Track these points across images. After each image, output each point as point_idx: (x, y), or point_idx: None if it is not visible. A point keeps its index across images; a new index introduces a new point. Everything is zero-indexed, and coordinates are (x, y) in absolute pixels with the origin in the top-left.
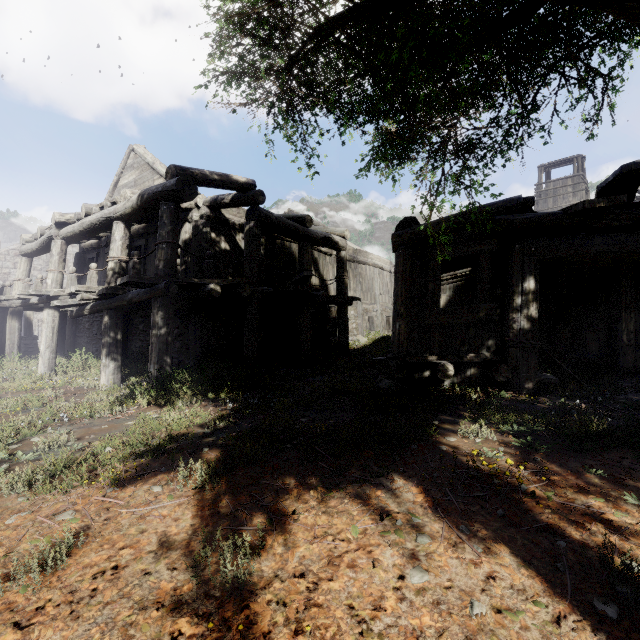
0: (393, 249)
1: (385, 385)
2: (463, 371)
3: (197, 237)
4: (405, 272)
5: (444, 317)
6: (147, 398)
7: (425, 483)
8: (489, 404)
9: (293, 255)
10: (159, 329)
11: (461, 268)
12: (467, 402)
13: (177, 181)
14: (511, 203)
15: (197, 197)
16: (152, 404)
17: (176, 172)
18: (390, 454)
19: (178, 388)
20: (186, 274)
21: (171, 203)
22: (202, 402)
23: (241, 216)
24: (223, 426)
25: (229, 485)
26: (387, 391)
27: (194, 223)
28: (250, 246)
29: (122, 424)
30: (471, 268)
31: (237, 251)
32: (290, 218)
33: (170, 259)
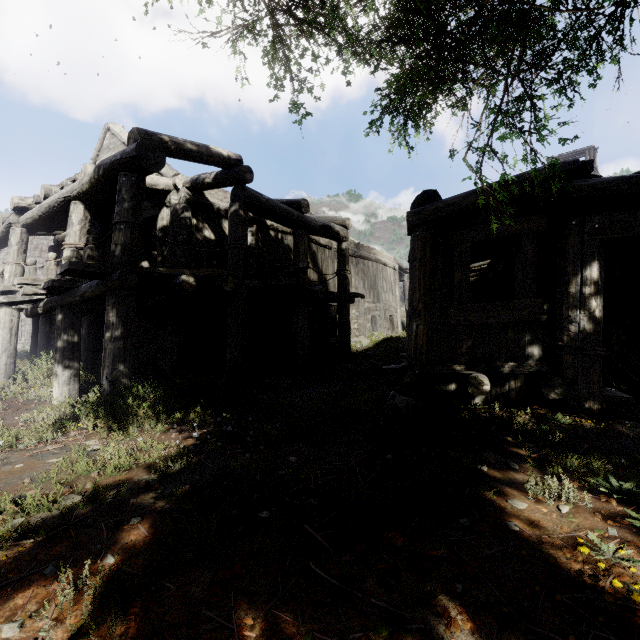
0: (408, 231)
1: (401, 403)
2: (499, 384)
3: (175, 223)
4: (424, 259)
5: (475, 315)
6: (92, 420)
7: (513, 631)
8: (553, 437)
9: (288, 247)
10: (114, 331)
11: (480, 260)
12: (515, 430)
13: (138, 145)
14: (564, 168)
15: (176, 177)
16: (102, 427)
17: (139, 136)
18: (429, 539)
19: (137, 405)
20: (163, 266)
21: (132, 174)
22: (165, 425)
23: (228, 201)
24: (178, 469)
25: (143, 622)
26: (405, 413)
27: (172, 207)
28: (235, 232)
29: (45, 461)
30: (490, 260)
31: (223, 241)
32: (284, 203)
33: (130, 243)
